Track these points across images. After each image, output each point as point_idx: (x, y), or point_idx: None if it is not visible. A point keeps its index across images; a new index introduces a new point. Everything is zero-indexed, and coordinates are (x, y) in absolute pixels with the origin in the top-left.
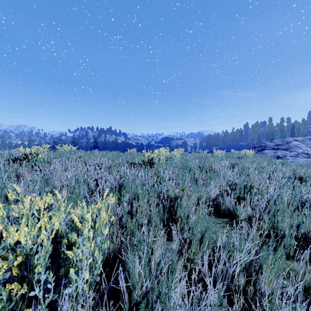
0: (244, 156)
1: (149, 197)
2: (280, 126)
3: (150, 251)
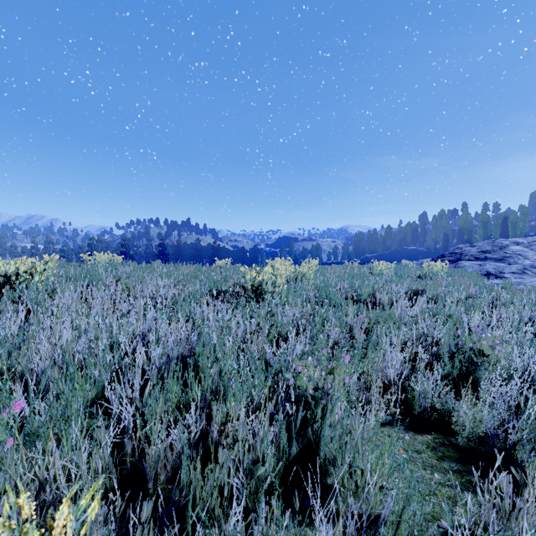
0: (430, 274)
1: (253, 389)
2: (482, 217)
3: None
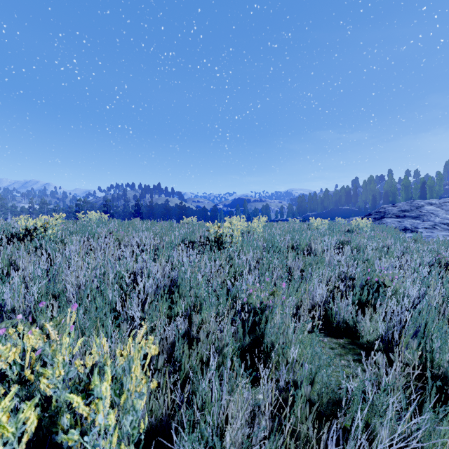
0: (357, 229)
1: (219, 305)
2: (404, 182)
3: (223, 418)
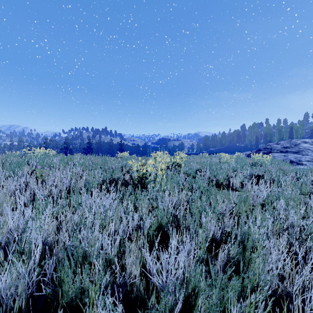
0: (259, 162)
1: None
2: (278, 127)
3: None
